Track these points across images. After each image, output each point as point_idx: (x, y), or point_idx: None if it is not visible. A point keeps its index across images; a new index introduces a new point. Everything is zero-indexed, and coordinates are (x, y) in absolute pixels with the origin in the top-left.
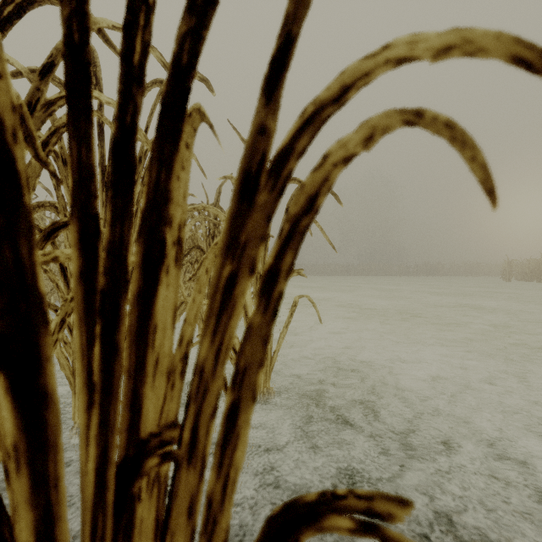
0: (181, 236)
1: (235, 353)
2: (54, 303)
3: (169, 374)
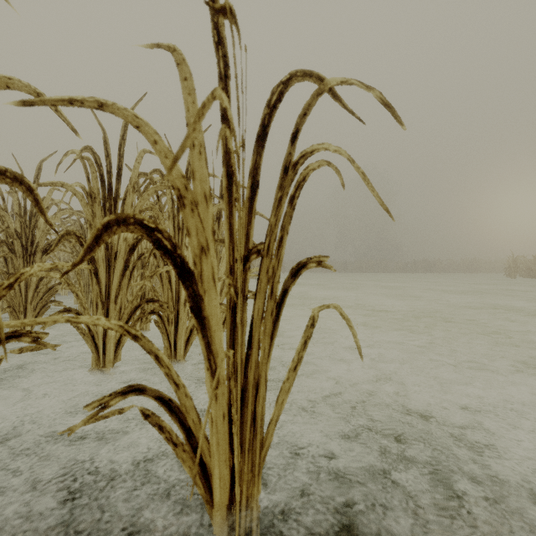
0: None
1: (185, 433)
2: None
3: None
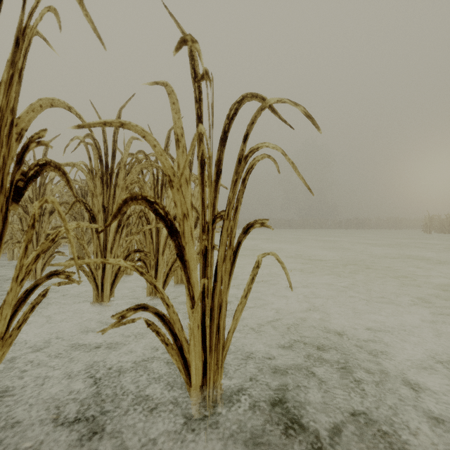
0: None
1: (173, 337)
2: (17, 255)
3: None
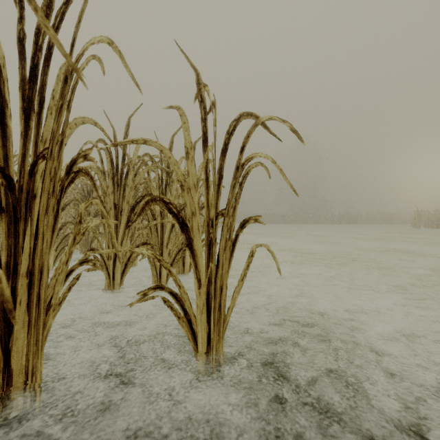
0: None
1: (184, 312)
2: None
3: None
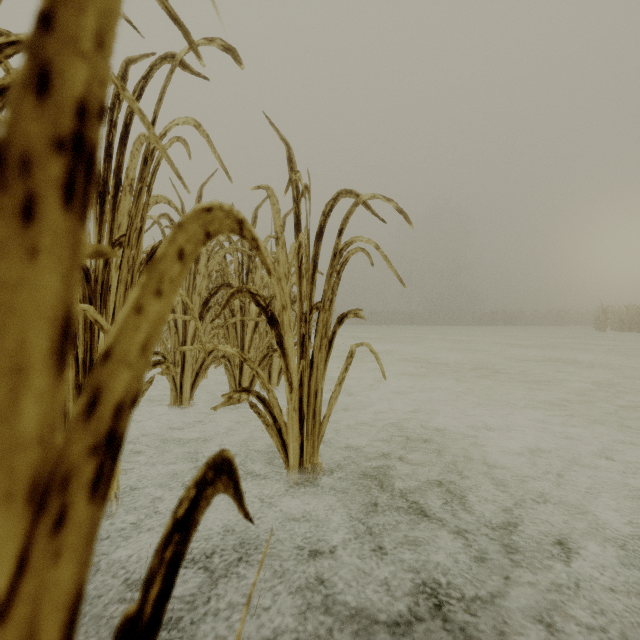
0: (88, 136)
1: (273, 419)
2: None
3: (43, 492)
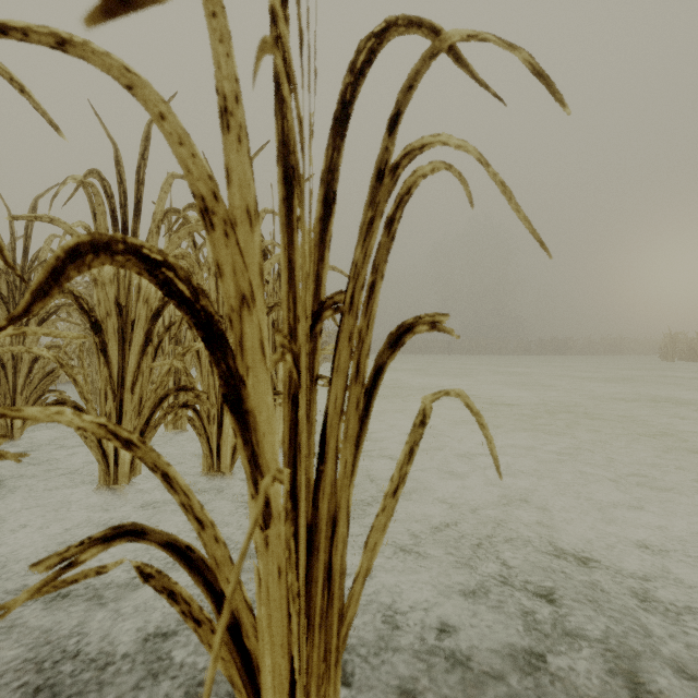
0: None
1: (215, 603)
2: None
3: None
